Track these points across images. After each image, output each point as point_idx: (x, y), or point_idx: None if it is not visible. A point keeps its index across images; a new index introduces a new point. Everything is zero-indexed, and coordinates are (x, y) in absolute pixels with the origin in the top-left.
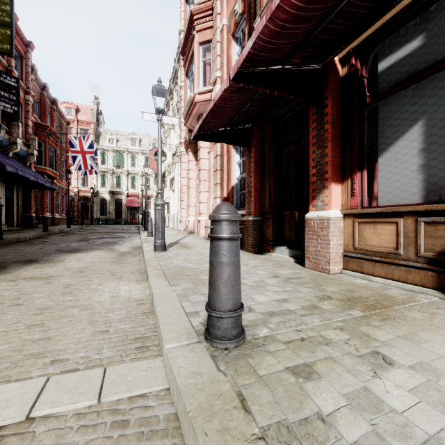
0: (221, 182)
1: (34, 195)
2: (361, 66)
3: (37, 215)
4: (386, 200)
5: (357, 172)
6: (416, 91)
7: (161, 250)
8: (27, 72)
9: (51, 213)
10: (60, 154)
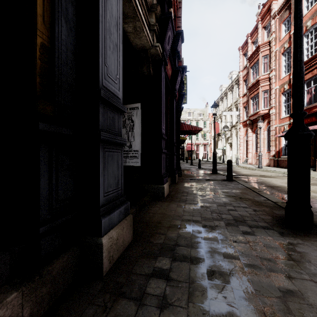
0: (275, 145)
1: None
2: None
3: None
4: None
5: None
6: None
7: (261, 168)
8: None
9: None
10: None
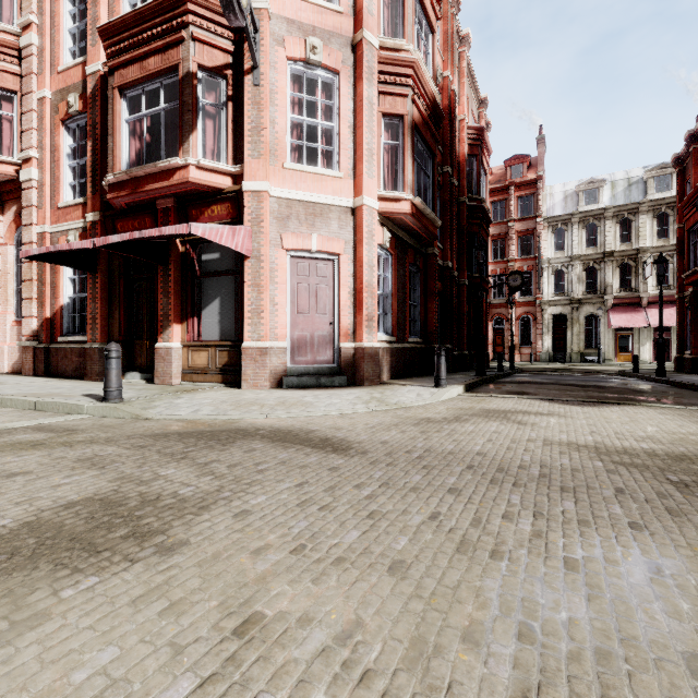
0: (40, 297)
1: None
2: (193, 251)
3: None
4: (205, 337)
5: (191, 318)
6: (218, 281)
7: None
8: None
9: None
10: None
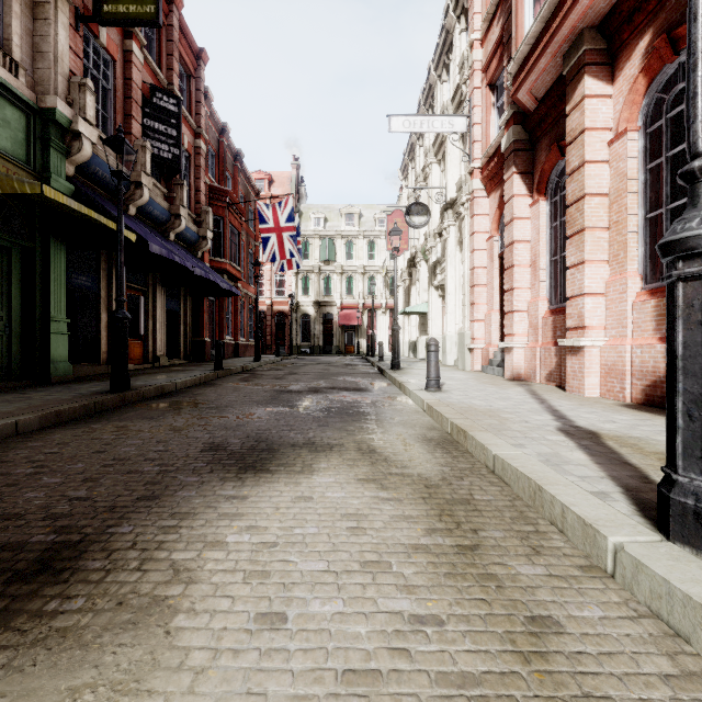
0: None
1: (209, 306)
2: None
3: (213, 341)
4: None
5: None
6: None
7: None
8: (198, 102)
9: (234, 337)
10: (247, 242)
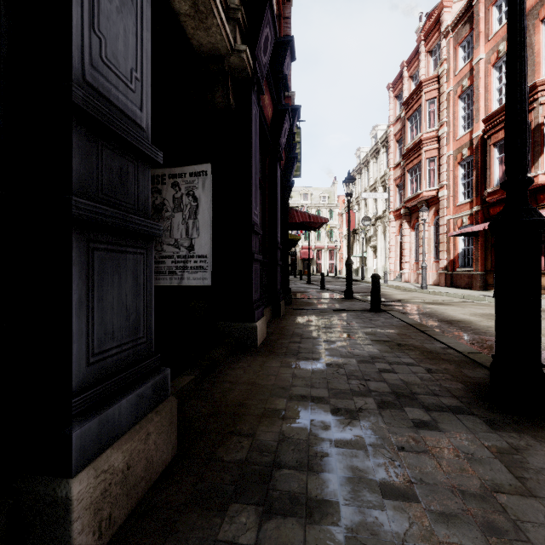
0: (447, 250)
1: None
2: None
3: None
4: None
5: None
6: None
7: (426, 289)
8: None
9: None
10: None
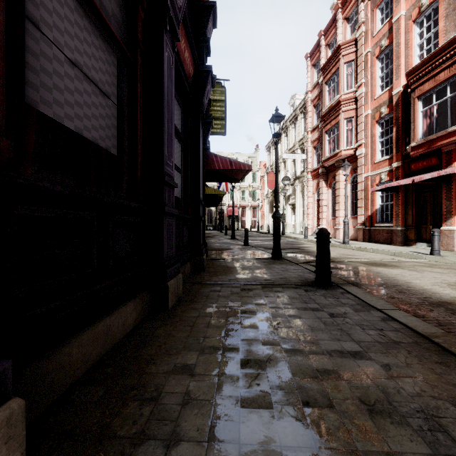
0: (365, 206)
1: None
2: None
3: None
4: None
5: None
6: None
7: (348, 244)
8: None
9: None
10: None
